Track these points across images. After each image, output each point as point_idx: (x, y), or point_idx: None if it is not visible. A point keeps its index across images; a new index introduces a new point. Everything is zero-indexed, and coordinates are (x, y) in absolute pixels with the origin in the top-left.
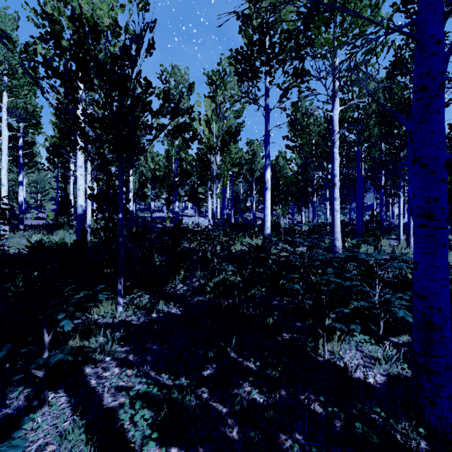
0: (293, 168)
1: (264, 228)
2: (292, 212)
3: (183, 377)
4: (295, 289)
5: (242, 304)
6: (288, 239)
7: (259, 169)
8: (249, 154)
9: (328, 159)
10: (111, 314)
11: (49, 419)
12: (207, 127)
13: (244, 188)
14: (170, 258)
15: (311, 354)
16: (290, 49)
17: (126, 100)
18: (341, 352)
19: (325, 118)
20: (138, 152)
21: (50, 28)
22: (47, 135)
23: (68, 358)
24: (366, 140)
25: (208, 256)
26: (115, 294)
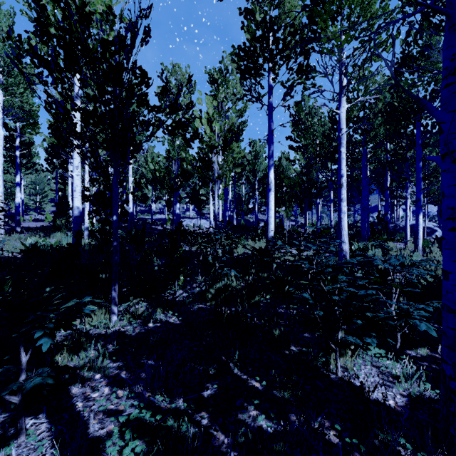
0: (297, 169)
1: (267, 230)
2: (295, 214)
3: (181, 399)
4: (301, 295)
5: (246, 314)
6: (292, 241)
7: (262, 170)
8: (252, 155)
9: (333, 159)
10: (104, 324)
11: (24, 453)
12: (209, 126)
13: (246, 189)
14: (169, 262)
15: (322, 371)
16: (295, 44)
17: (121, 93)
18: (355, 367)
19: (330, 117)
20: (134, 149)
21: (37, 14)
22: (46, 136)
23: (47, 381)
24: (371, 140)
25: (210, 260)
26: (110, 301)
